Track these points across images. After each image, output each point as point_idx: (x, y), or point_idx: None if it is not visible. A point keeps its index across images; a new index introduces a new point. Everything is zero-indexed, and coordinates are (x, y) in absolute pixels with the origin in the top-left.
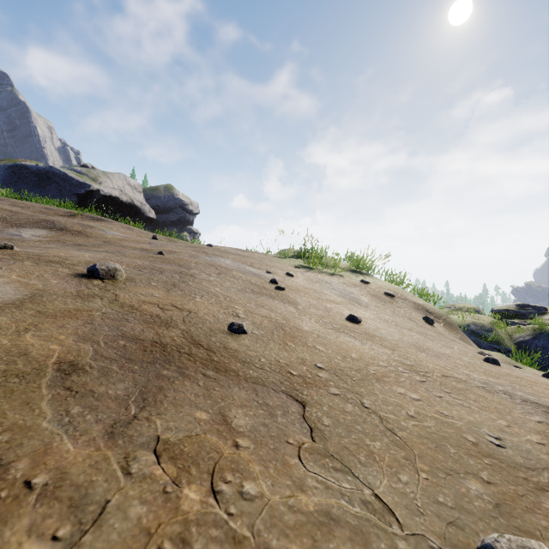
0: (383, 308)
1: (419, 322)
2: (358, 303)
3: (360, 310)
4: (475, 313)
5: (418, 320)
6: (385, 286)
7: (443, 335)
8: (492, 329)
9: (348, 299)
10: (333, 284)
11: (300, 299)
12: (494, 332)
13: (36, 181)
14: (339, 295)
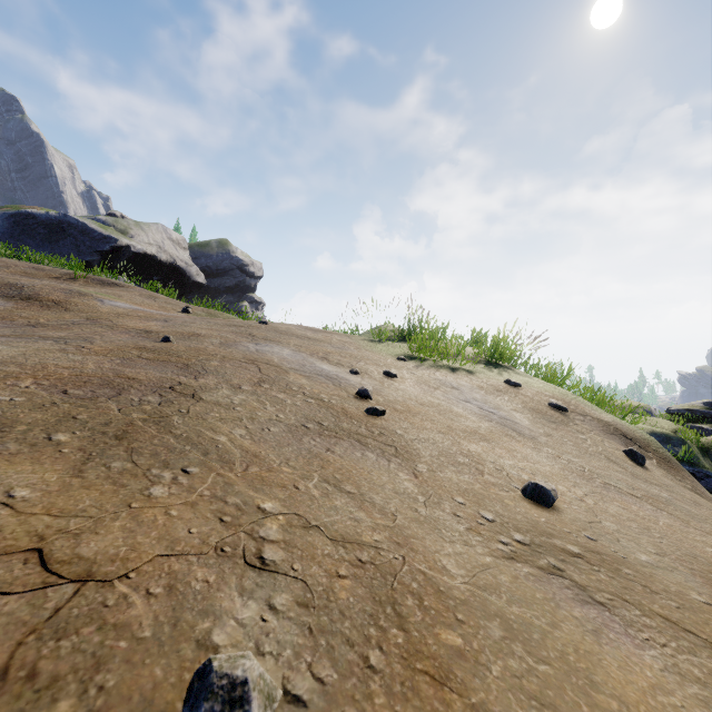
0: (559, 437)
1: (623, 462)
2: (517, 430)
3: (529, 452)
4: (649, 416)
5: (620, 458)
6: (546, 389)
7: (674, 492)
8: (681, 442)
9: (498, 424)
10: (463, 390)
11: (418, 439)
12: (685, 447)
13: (46, 234)
14: (480, 415)
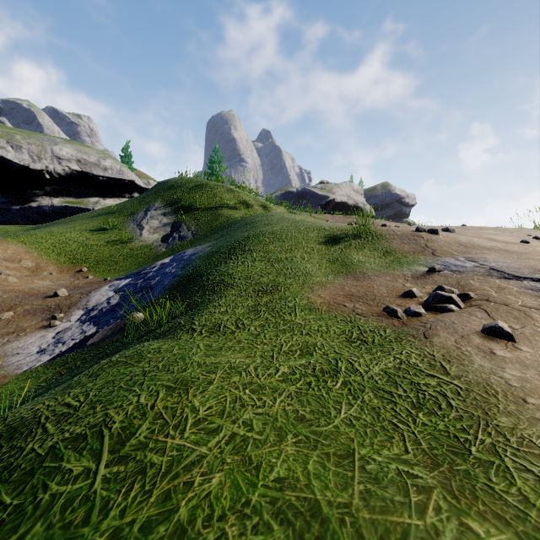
0: None
1: None
2: None
3: None
4: None
5: None
6: None
7: None
8: None
9: None
10: None
11: None
12: None
13: (296, 200)
14: None
